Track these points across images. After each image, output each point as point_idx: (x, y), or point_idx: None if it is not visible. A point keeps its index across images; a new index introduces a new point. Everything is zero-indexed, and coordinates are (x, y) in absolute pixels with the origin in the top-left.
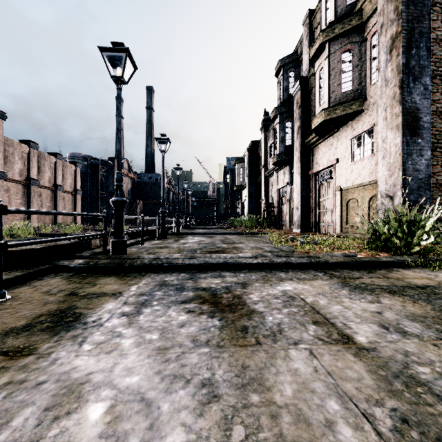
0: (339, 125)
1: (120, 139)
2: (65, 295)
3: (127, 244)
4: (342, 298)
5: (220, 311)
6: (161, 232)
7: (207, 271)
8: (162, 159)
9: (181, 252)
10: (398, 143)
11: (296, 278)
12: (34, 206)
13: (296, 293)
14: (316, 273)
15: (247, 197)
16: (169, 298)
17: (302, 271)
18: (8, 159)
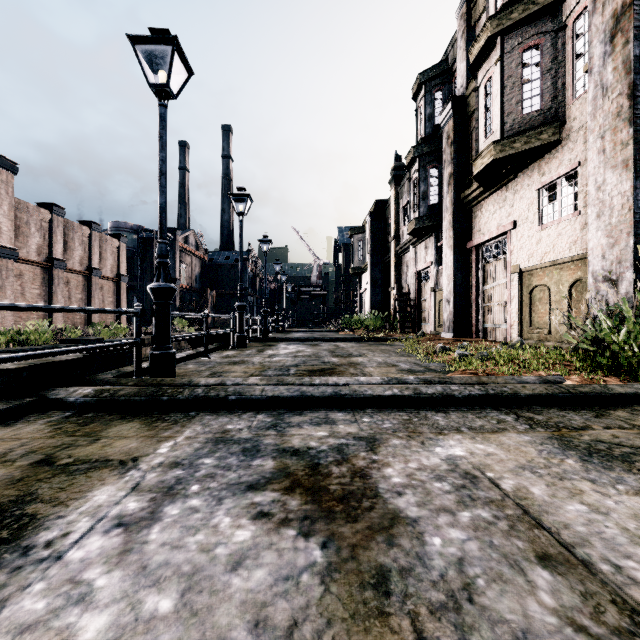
0: (518, 168)
1: (164, 188)
2: (29, 465)
3: (181, 357)
4: (574, 481)
5: (325, 516)
6: (237, 337)
7: (304, 410)
8: (240, 225)
9: (264, 371)
10: (627, 190)
11: (467, 428)
12: (59, 298)
13: (476, 464)
14: (501, 417)
15: (369, 285)
16: (225, 476)
17: (474, 412)
18: (21, 231)
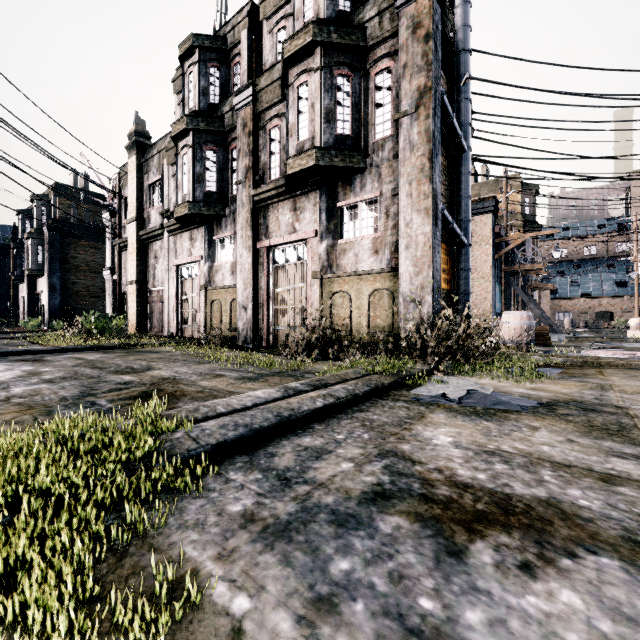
0: (41, 275)
1: None
2: None
3: None
4: None
5: None
6: None
7: None
8: None
9: None
10: (48, 294)
11: None
12: None
13: None
14: None
15: None
16: None
17: None
18: None
